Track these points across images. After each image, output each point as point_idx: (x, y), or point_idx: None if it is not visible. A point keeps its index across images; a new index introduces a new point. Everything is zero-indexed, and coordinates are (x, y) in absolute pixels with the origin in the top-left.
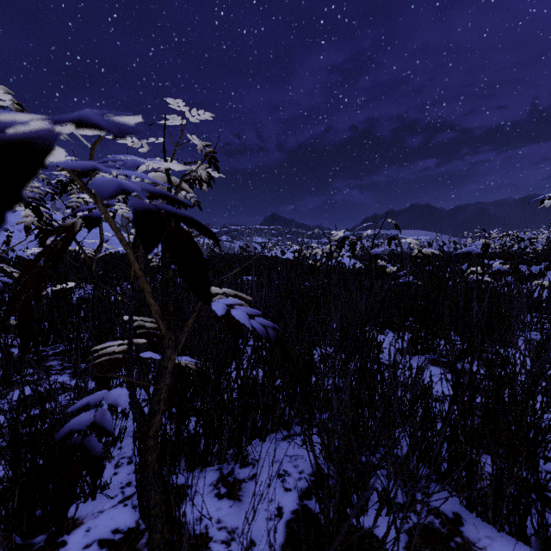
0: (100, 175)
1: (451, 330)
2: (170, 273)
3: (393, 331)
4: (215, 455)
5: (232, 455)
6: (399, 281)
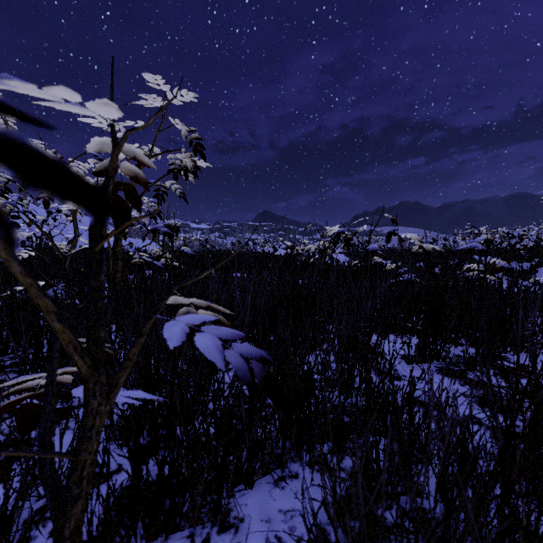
0: (75, 163)
1: (463, 334)
2: (102, 277)
3: (396, 335)
4: (185, 517)
5: (209, 514)
6: (400, 279)
